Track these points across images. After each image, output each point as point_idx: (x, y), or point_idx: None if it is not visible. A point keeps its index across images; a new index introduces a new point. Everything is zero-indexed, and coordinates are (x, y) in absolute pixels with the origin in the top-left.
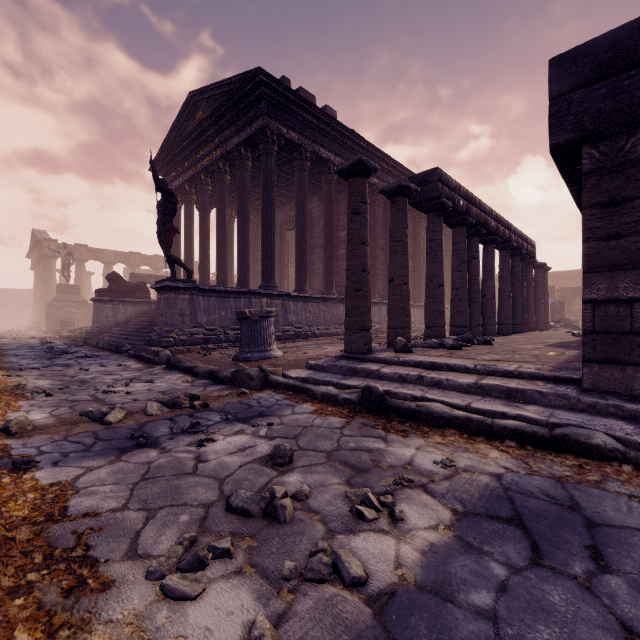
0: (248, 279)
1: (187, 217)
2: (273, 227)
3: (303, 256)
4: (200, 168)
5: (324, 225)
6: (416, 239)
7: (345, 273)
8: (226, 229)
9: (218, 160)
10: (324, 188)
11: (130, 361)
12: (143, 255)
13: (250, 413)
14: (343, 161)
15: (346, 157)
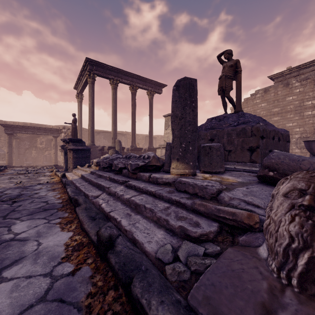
0: None
1: None
2: None
3: None
4: None
5: None
6: None
7: None
8: None
9: None
10: None
11: None
12: None
13: (14, 173)
14: None
15: None
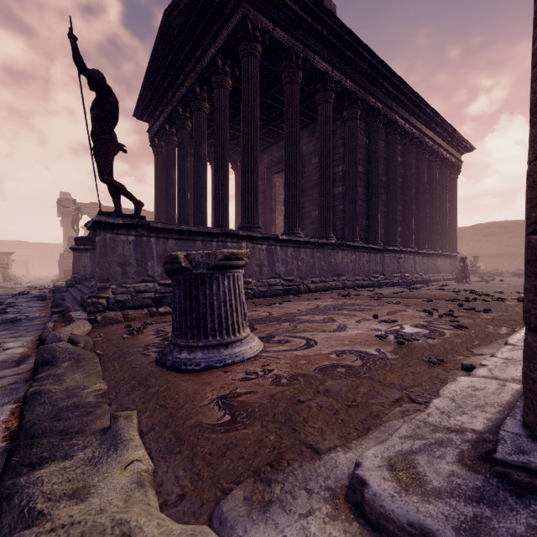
0: (227, 221)
1: (168, 159)
2: (256, 150)
3: (294, 190)
4: (177, 100)
5: (319, 155)
6: (419, 178)
7: (342, 215)
8: (204, 165)
9: (194, 84)
10: (319, 110)
11: (28, 336)
12: (148, 212)
13: None
14: (342, 76)
15: (345, 71)
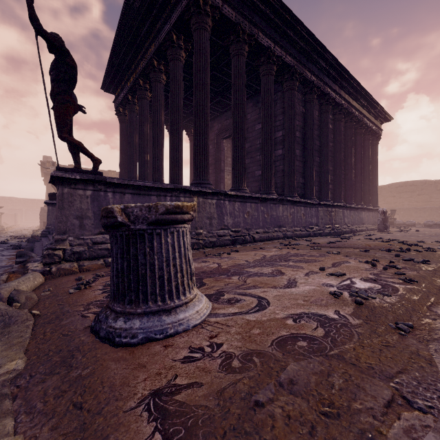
0: (181, 178)
1: (130, 126)
2: (206, 114)
3: (240, 151)
4: (138, 73)
5: (262, 120)
6: (347, 143)
7: (282, 174)
8: (161, 130)
9: (152, 58)
10: (262, 81)
11: None
12: (117, 172)
13: None
14: (282, 52)
15: (286, 47)
